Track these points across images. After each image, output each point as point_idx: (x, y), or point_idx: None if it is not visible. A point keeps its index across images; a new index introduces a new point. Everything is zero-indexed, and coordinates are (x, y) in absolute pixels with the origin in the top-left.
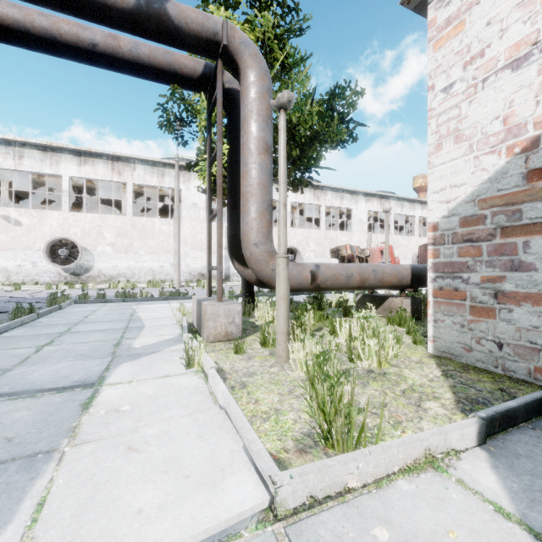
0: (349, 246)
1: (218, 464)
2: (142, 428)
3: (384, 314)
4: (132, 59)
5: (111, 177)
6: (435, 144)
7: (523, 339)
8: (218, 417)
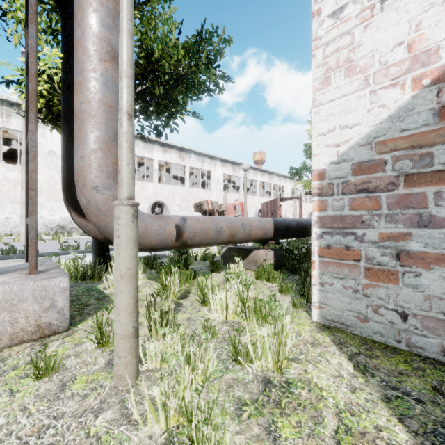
0: (210, 202)
1: None
2: None
3: (249, 267)
4: None
5: None
6: (322, 78)
7: (435, 309)
8: None
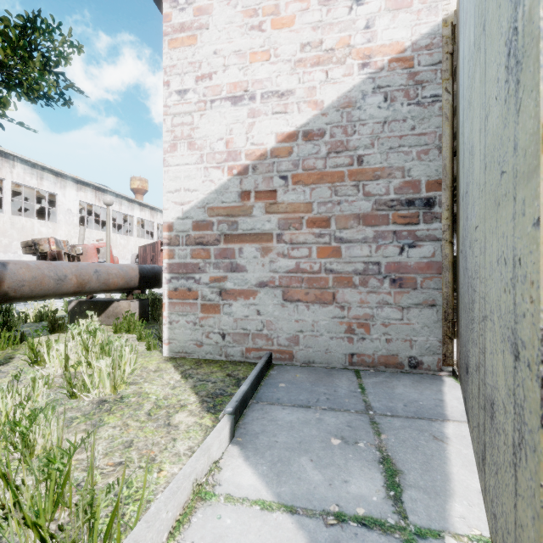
0: (54, 240)
1: None
2: None
3: (109, 321)
4: None
5: None
6: (171, 143)
7: (239, 327)
8: None
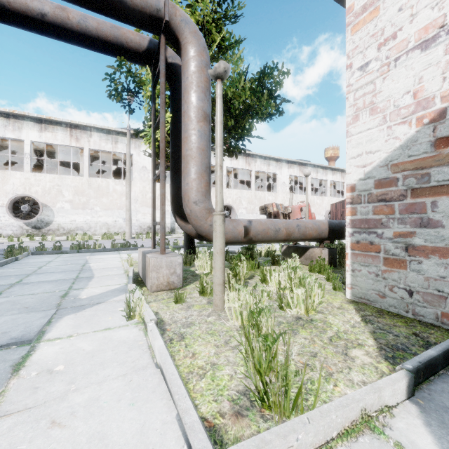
0: (275, 204)
1: (148, 442)
2: (71, 394)
3: (306, 262)
4: (81, 31)
5: (69, 142)
6: (353, 115)
7: (431, 287)
8: (152, 379)
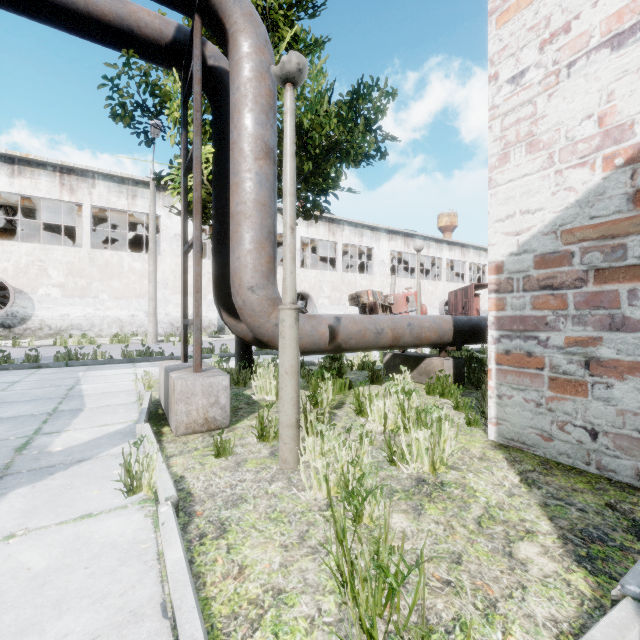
0: (371, 292)
1: None
2: None
3: (420, 379)
4: (57, 1)
5: (59, 195)
6: (499, 154)
7: (629, 426)
8: None
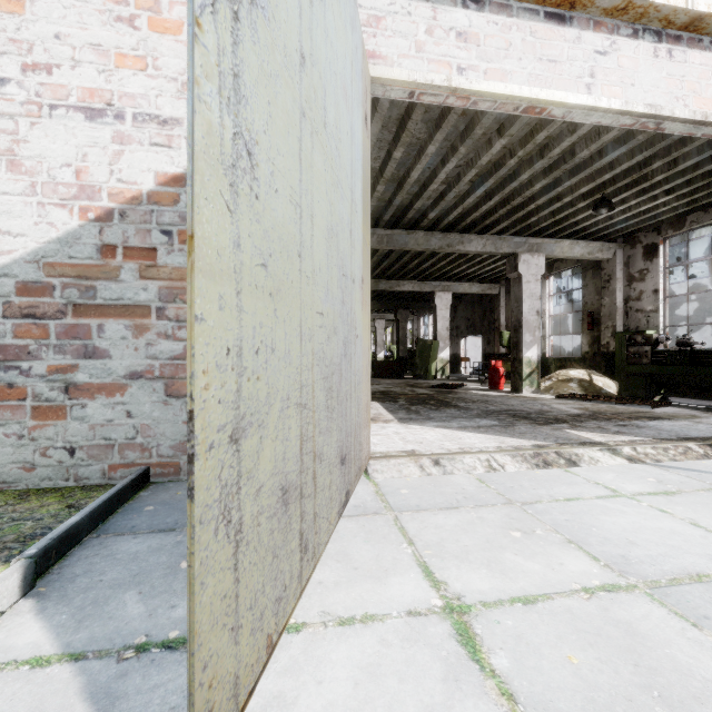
0: None
1: None
2: None
3: None
4: None
5: None
6: None
7: (98, 437)
8: None
